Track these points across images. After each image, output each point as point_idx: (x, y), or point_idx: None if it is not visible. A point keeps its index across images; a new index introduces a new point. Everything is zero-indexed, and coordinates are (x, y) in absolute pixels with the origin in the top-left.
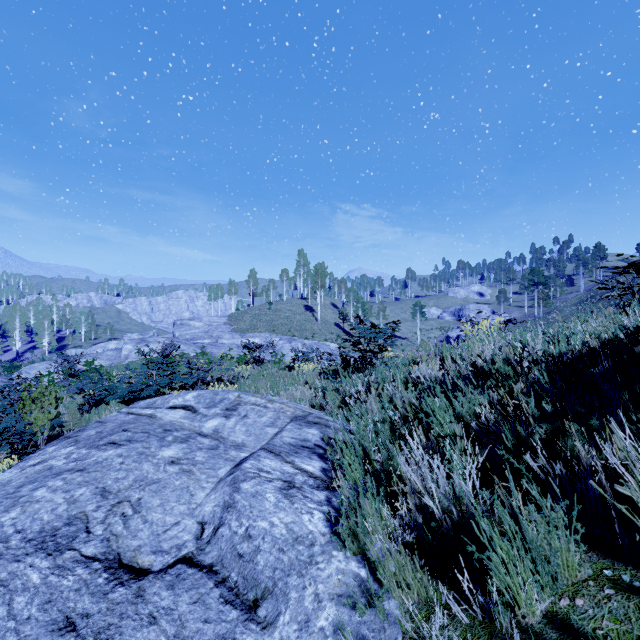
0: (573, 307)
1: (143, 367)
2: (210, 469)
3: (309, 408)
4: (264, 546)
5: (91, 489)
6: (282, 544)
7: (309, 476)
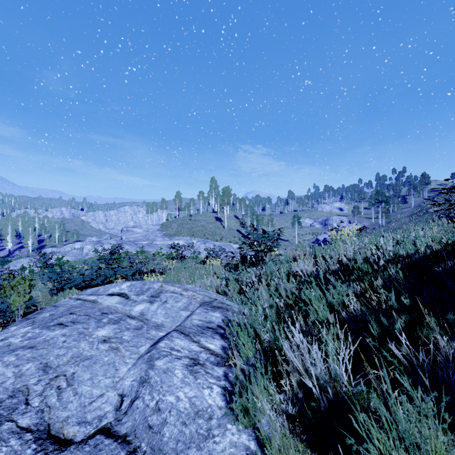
0: (406, 218)
1: (94, 262)
2: (133, 347)
3: (215, 294)
4: (170, 419)
5: (36, 364)
6: (185, 418)
7: (211, 354)
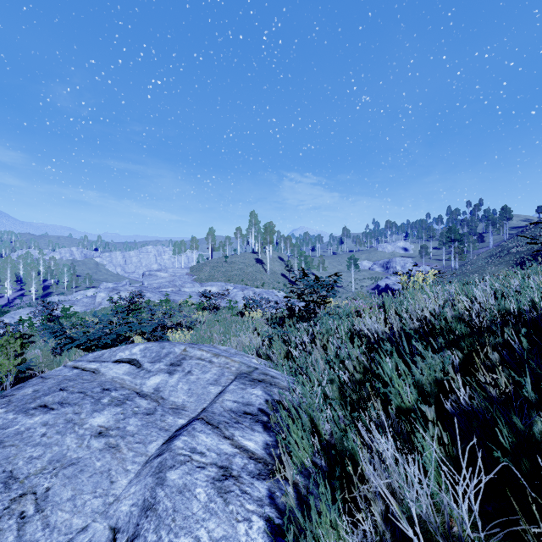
0: (484, 260)
1: (104, 316)
2: (140, 443)
3: (256, 358)
4: None
5: None
6: None
7: (249, 457)
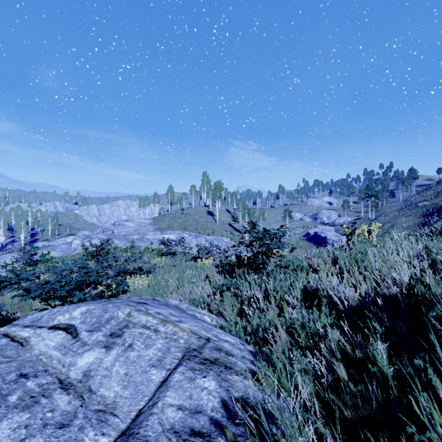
0: (396, 212)
1: (65, 265)
2: None
3: (207, 315)
4: None
5: None
6: None
7: None
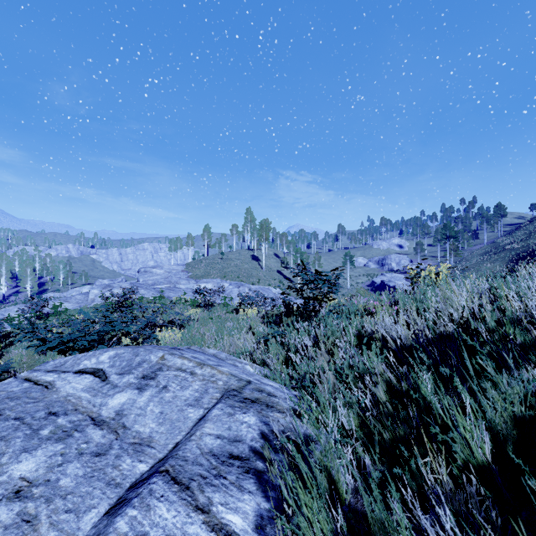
0: (479, 257)
1: (85, 314)
2: (71, 512)
3: (249, 364)
4: None
5: None
6: None
7: None
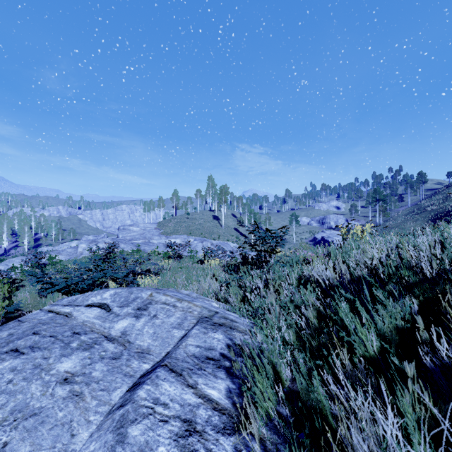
0: (404, 217)
1: (82, 263)
2: (104, 391)
3: (215, 302)
4: None
5: None
6: None
7: (213, 409)
